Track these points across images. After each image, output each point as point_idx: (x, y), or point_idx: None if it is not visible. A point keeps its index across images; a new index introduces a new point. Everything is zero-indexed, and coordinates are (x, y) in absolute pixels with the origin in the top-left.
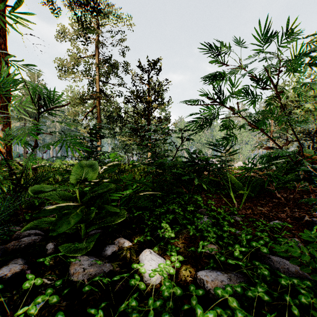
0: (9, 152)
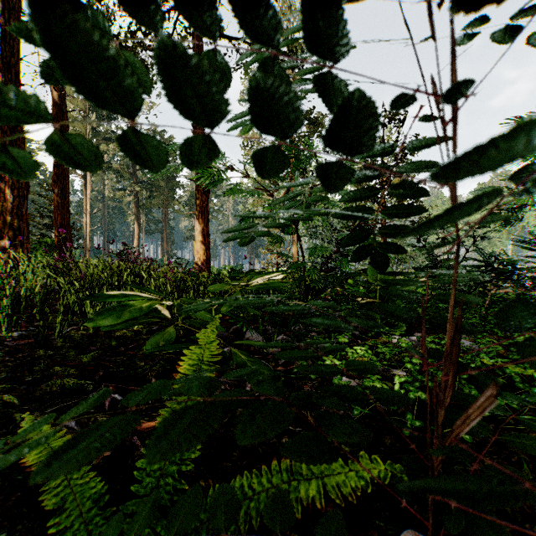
0: (208, 259)
